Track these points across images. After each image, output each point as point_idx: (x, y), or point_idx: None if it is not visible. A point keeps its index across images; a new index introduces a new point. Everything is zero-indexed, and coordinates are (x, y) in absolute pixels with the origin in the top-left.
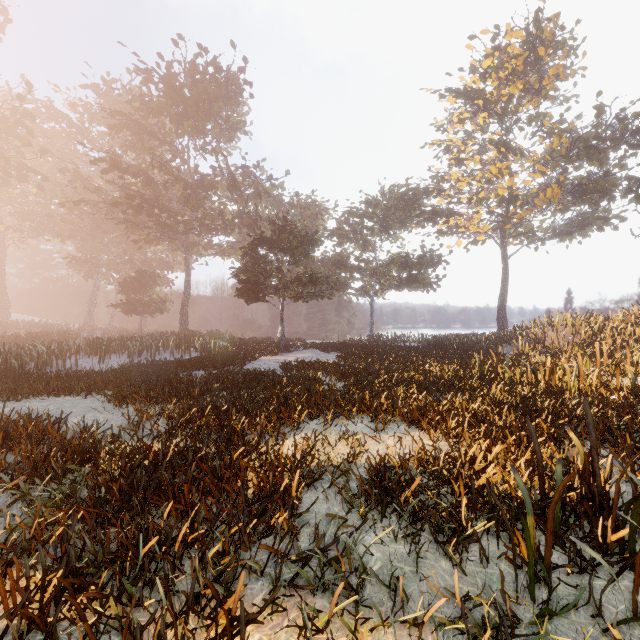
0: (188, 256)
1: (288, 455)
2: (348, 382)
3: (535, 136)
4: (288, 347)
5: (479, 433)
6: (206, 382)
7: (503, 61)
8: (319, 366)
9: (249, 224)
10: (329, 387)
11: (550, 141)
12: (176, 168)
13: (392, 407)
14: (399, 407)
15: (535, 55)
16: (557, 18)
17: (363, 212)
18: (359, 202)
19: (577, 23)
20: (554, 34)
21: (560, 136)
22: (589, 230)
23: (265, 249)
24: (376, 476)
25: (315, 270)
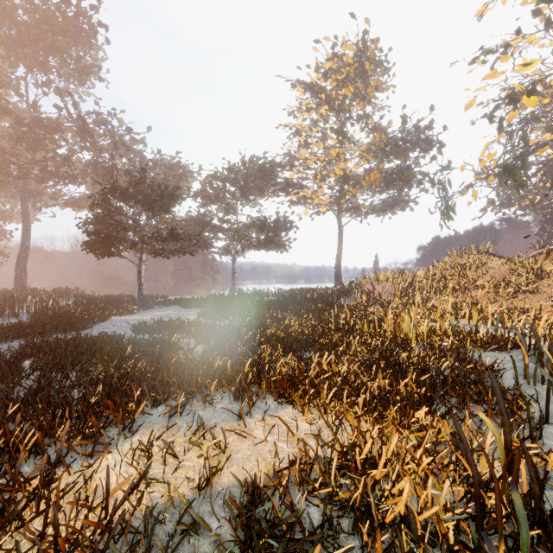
0: (26, 204)
1: (85, 519)
2: (207, 347)
3: (363, 131)
4: (147, 304)
5: (358, 407)
6: (14, 359)
7: (340, 66)
8: (177, 326)
9: (104, 175)
10: (185, 353)
11: (374, 136)
12: (4, 98)
13: (257, 375)
14: (266, 378)
15: (362, 68)
16: (378, 41)
17: (226, 177)
18: (222, 167)
19: (390, 50)
20: (375, 55)
21: (380, 133)
22: (396, 209)
23: (118, 199)
24: (243, 525)
25: (177, 226)
